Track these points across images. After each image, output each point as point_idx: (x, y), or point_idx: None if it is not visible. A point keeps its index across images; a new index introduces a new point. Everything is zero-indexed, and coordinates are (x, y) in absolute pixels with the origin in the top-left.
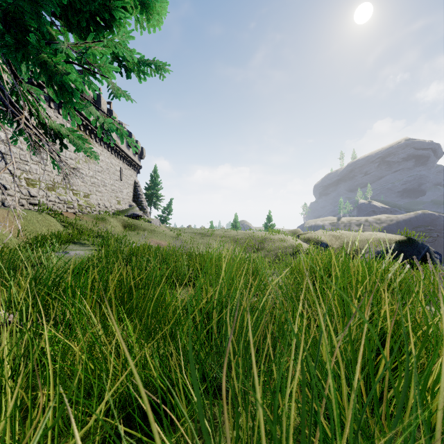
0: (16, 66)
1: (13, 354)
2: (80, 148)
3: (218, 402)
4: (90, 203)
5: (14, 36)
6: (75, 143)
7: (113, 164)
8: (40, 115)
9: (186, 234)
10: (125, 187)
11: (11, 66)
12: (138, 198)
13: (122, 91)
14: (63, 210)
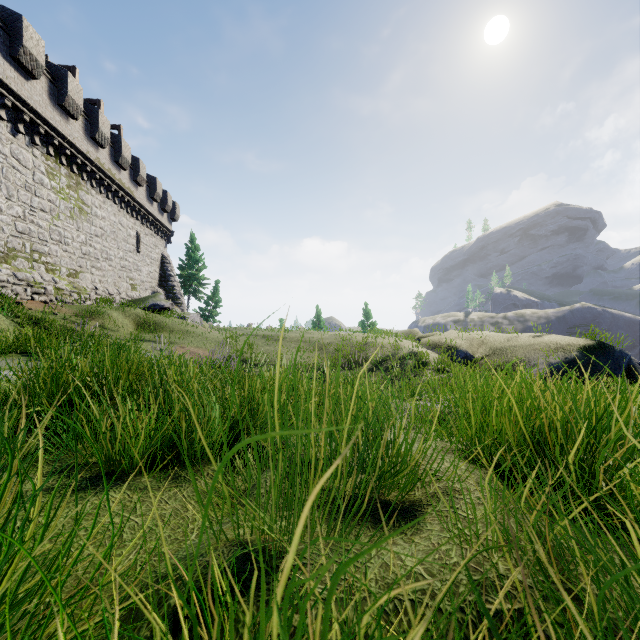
0: None
1: None
2: None
3: None
4: (79, 287)
5: None
6: None
7: (124, 226)
8: None
9: (241, 338)
10: (146, 264)
11: None
12: (167, 282)
13: None
14: (24, 297)
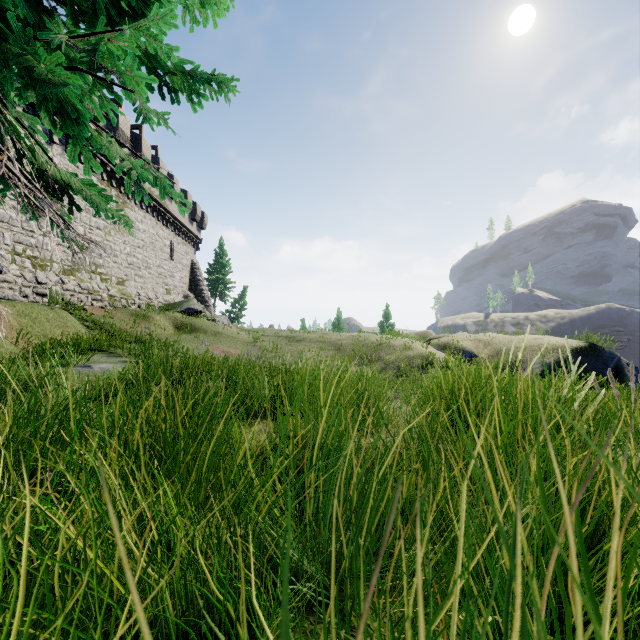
0: None
1: None
2: (101, 209)
3: (312, 629)
4: (126, 293)
5: None
6: (93, 203)
7: (160, 237)
8: (37, 158)
9: (266, 339)
10: (178, 270)
11: None
12: (197, 286)
13: (156, 114)
14: (86, 303)
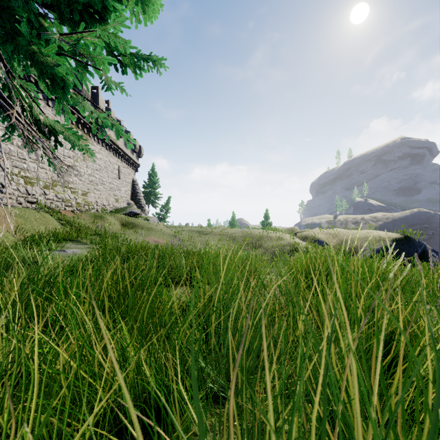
0: (7, 59)
1: (2, 358)
2: (75, 145)
3: (216, 412)
4: (88, 201)
5: (2, 26)
6: (70, 140)
7: (111, 163)
8: (34, 111)
9: (184, 232)
10: (124, 185)
11: (3, 60)
12: (136, 196)
13: (115, 84)
14: (61, 208)
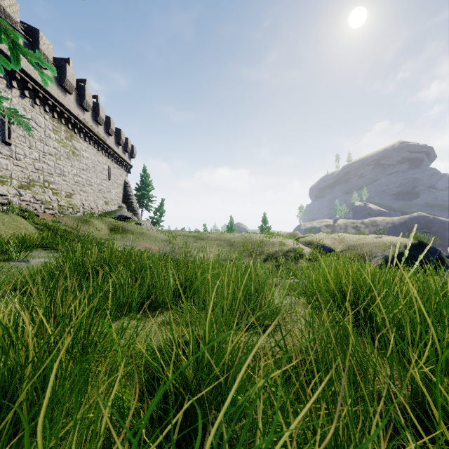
0: None
1: None
2: None
3: None
4: (73, 204)
5: None
6: None
7: (100, 162)
8: None
9: (178, 238)
10: (114, 187)
11: None
12: (128, 199)
13: None
14: (40, 211)
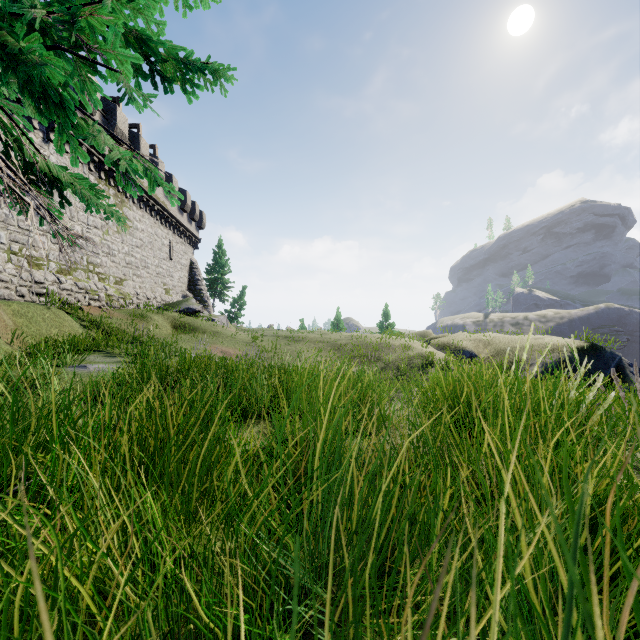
0: None
1: None
2: (91, 204)
3: None
4: (124, 293)
5: None
6: (83, 197)
7: (159, 236)
8: (24, 150)
9: (265, 338)
10: (177, 270)
11: None
12: (195, 286)
13: (142, 95)
14: (84, 303)
